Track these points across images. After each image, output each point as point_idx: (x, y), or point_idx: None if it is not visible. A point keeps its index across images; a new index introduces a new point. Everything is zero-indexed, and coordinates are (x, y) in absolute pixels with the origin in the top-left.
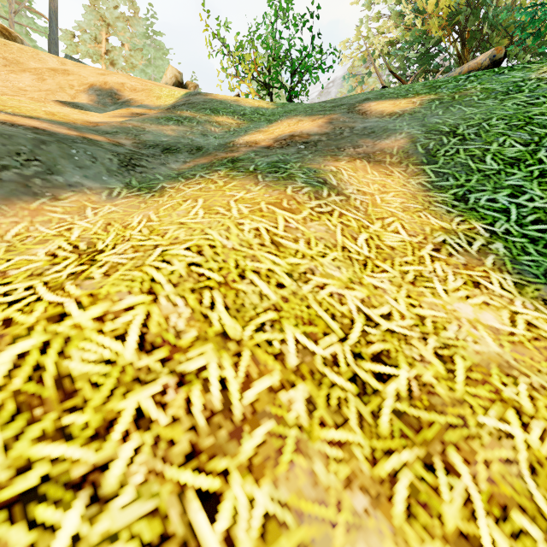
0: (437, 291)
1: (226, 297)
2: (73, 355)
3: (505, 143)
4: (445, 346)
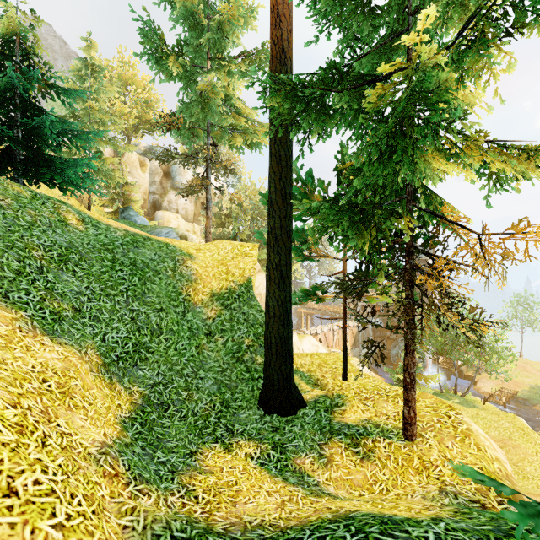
0: (37, 351)
1: (4, 382)
2: (9, 418)
3: (9, 258)
4: (53, 369)
